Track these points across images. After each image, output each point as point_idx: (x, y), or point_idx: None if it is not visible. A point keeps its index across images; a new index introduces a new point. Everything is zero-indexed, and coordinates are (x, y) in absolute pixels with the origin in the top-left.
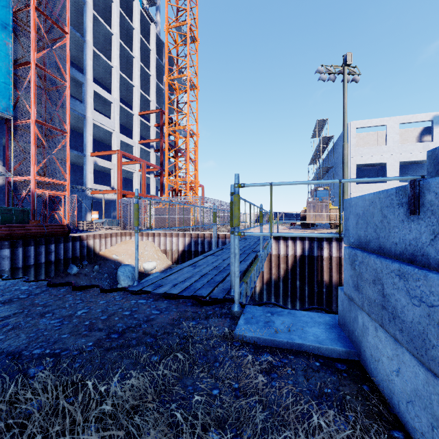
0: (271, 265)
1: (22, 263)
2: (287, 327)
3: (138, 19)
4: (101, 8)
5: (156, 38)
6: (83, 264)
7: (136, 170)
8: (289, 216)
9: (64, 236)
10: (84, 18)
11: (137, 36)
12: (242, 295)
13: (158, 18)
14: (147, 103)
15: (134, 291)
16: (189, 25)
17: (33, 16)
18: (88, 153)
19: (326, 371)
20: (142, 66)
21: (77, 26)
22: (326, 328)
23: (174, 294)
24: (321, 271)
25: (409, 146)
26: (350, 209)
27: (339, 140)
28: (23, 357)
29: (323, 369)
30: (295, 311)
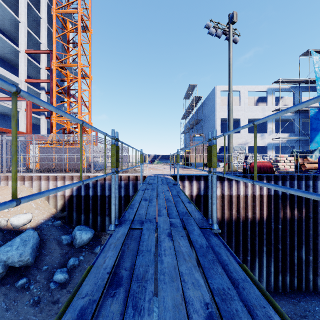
0: None
1: None
2: None
3: None
4: None
5: None
6: None
7: (22, 109)
8: (166, 157)
9: None
10: None
11: None
12: None
13: None
14: (37, 45)
15: None
16: None
17: None
18: None
19: None
20: (30, 4)
21: None
22: None
23: None
24: None
25: (254, 108)
26: None
27: (206, 100)
28: None
29: None
30: None
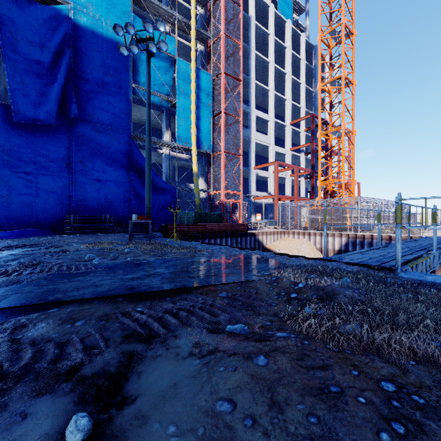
0: None
1: None
2: (434, 279)
3: (290, 37)
4: (260, 44)
5: (306, 45)
6: None
7: (287, 175)
8: None
9: (244, 232)
10: (249, 61)
11: (289, 53)
12: None
13: (307, 22)
14: (297, 110)
15: (326, 260)
16: (344, 24)
17: (223, 79)
18: (252, 168)
19: None
20: (293, 78)
21: (243, 68)
22: None
23: (353, 263)
24: None
25: None
26: None
27: None
28: None
29: None
30: None
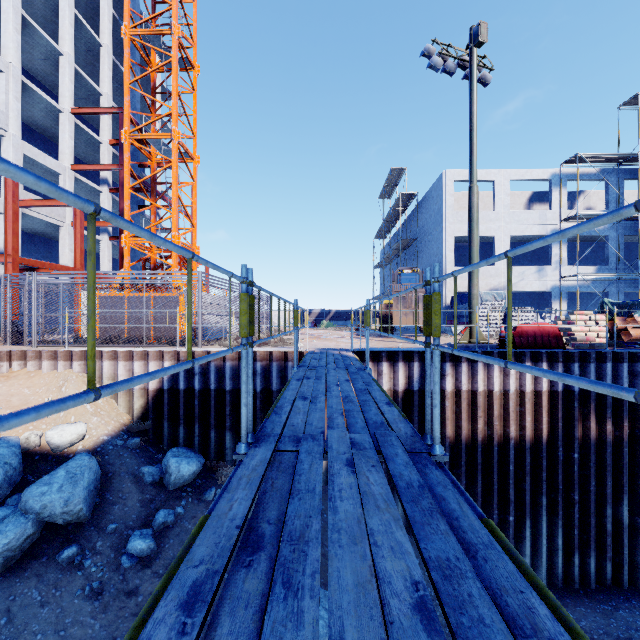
0: None
1: None
2: None
3: None
4: None
5: None
6: None
7: (65, 222)
8: (345, 315)
9: None
10: None
11: None
12: None
13: None
14: (93, 97)
15: None
16: None
17: None
18: None
19: None
20: (81, 20)
21: None
22: None
23: None
24: (441, 418)
25: (523, 214)
26: None
27: (425, 200)
28: None
29: None
30: None
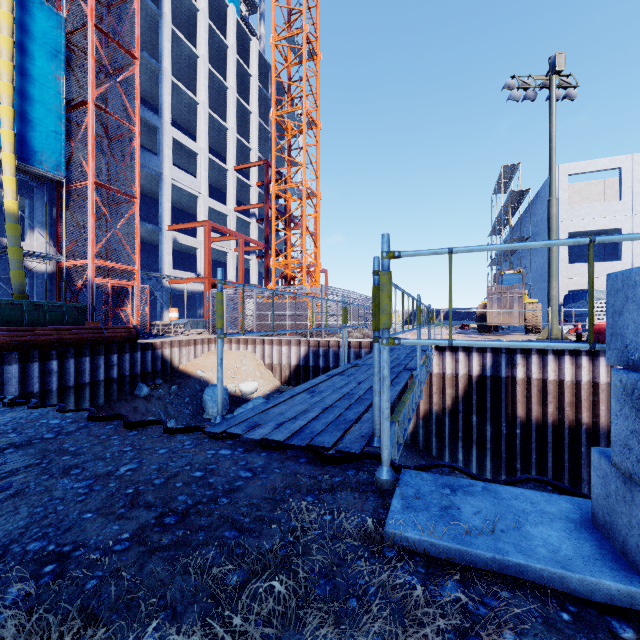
0: (431, 389)
1: (74, 380)
2: (488, 522)
3: (234, 33)
4: (183, 21)
5: (259, 59)
6: (156, 383)
7: (230, 249)
8: (458, 315)
9: (131, 343)
10: (159, 36)
11: (232, 57)
12: (391, 445)
13: (262, 30)
14: (246, 152)
15: (214, 434)
16: (306, 33)
17: (92, 37)
18: (164, 227)
19: (591, 639)
20: (239, 99)
21: (151, 49)
22: (568, 530)
23: (278, 442)
24: (512, 401)
25: None
26: (628, 292)
27: (539, 195)
28: (8, 558)
29: (581, 632)
30: (497, 485)
